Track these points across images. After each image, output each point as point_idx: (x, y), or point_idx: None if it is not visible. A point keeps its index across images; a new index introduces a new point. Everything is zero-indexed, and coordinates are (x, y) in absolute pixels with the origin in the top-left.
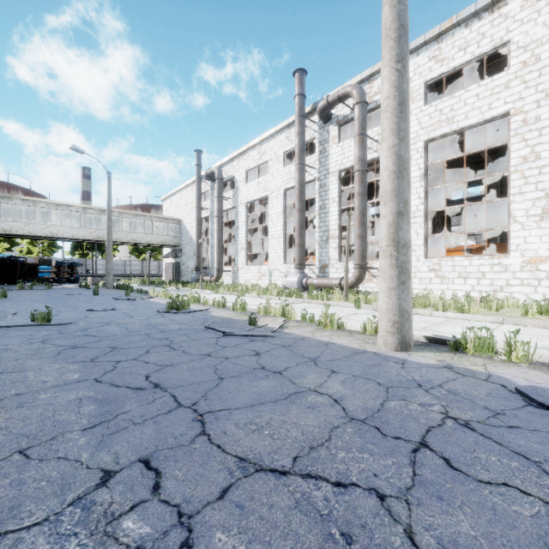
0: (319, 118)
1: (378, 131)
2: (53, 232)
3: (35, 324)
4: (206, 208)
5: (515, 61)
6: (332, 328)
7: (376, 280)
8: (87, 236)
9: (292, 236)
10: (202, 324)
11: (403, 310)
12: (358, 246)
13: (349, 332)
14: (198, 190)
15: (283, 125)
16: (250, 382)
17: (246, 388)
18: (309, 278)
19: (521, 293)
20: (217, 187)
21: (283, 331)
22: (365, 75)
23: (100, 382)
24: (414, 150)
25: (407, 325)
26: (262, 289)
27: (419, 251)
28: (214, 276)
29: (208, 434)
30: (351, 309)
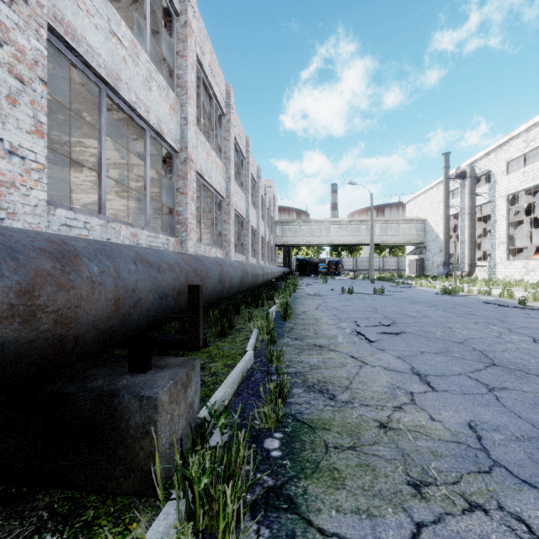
0: None
1: None
2: (331, 240)
3: (377, 294)
4: (454, 206)
5: None
6: None
7: None
8: (351, 241)
9: None
10: (478, 302)
11: None
12: None
13: None
14: (446, 190)
15: None
16: (524, 319)
17: (522, 319)
18: None
19: None
20: (469, 185)
21: None
22: None
23: (445, 311)
24: None
25: None
26: (530, 284)
27: None
28: (464, 271)
29: (507, 323)
30: None
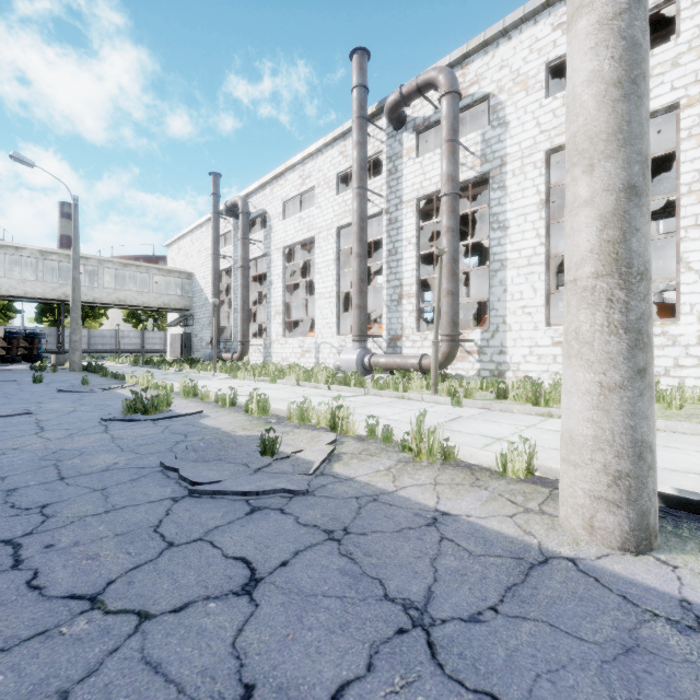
0: (388, 122)
1: (476, 139)
2: None
3: None
4: (226, 256)
5: (688, 24)
6: (431, 459)
7: (472, 358)
8: (48, 293)
9: (349, 298)
10: (167, 451)
11: (642, 444)
12: (448, 308)
13: (469, 470)
14: (215, 229)
15: (335, 134)
16: None
17: None
18: (373, 355)
19: (698, 379)
20: (241, 225)
21: (331, 471)
22: (457, 56)
23: None
24: (530, 165)
25: (651, 482)
26: (303, 372)
27: (537, 316)
28: (236, 352)
29: None
30: (446, 407)
